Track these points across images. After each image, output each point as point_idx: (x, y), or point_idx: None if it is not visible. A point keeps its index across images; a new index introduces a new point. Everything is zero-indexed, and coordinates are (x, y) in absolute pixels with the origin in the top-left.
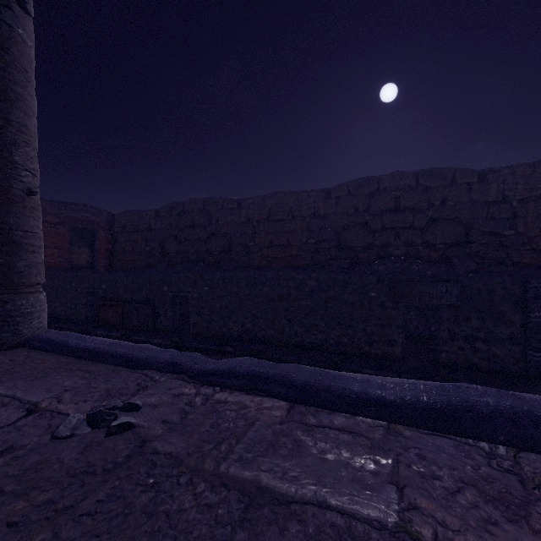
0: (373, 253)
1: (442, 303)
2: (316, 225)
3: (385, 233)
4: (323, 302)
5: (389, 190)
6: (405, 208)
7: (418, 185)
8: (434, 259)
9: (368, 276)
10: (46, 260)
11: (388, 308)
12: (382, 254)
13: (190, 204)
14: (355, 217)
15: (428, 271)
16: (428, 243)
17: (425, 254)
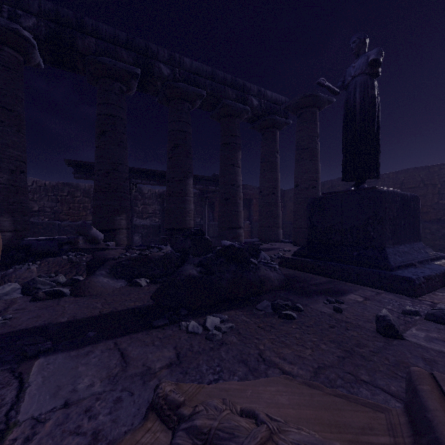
0: None
1: None
2: None
3: None
4: None
5: None
6: None
7: None
8: None
9: None
10: (257, 218)
11: None
12: None
13: (337, 182)
14: None
15: None
16: None
17: None
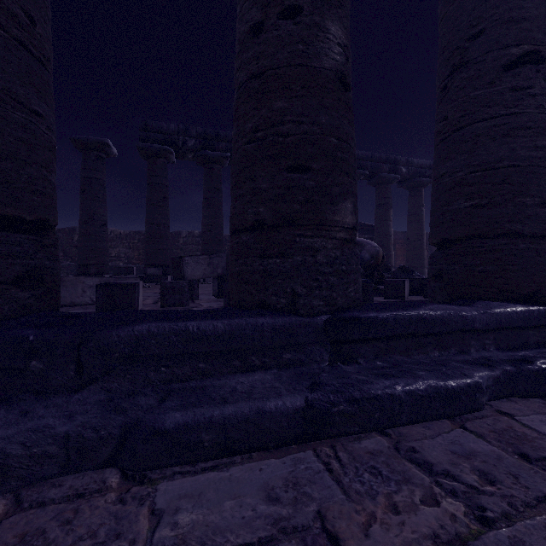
0: None
1: None
2: None
3: None
4: None
5: None
6: None
7: None
8: None
9: None
10: (399, 262)
11: None
12: None
13: None
14: None
15: None
16: None
17: None
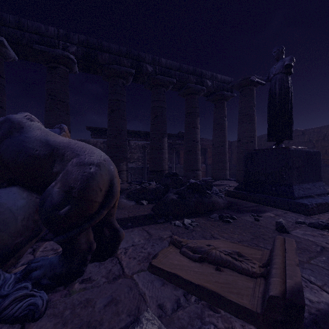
0: None
1: None
2: None
3: None
4: None
5: None
6: None
7: None
8: None
9: None
10: (210, 162)
11: None
12: None
13: None
14: None
15: None
16: None
17: None
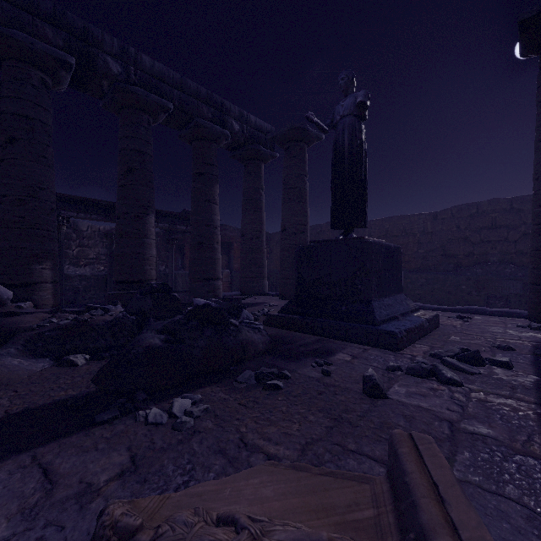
0: (472, 259)
1: (510, 292)
2: (425, 239)
3: (483, 245)
4: (430, 291)
5: (486, 213)
6: (500, 226)
7: (511, 208)
8: (525, 264)
9: (460, 276)
10: (238, 265)
11: (473, 295)
12: (480, 260)
13: (326, 226)
14: (457, 233)
15: (519, 273)
16: (520, 252)
17: (518, 260)
